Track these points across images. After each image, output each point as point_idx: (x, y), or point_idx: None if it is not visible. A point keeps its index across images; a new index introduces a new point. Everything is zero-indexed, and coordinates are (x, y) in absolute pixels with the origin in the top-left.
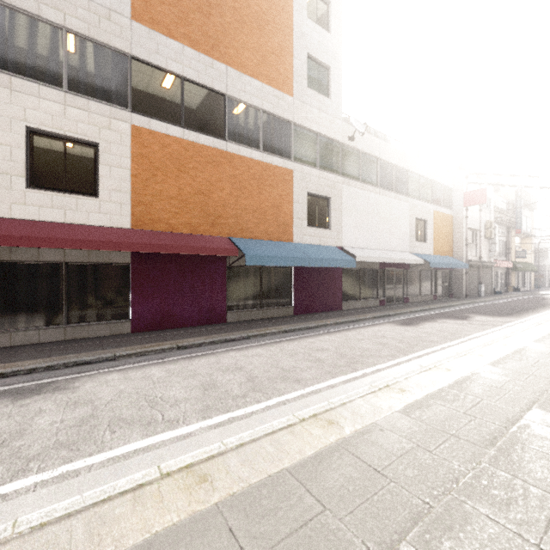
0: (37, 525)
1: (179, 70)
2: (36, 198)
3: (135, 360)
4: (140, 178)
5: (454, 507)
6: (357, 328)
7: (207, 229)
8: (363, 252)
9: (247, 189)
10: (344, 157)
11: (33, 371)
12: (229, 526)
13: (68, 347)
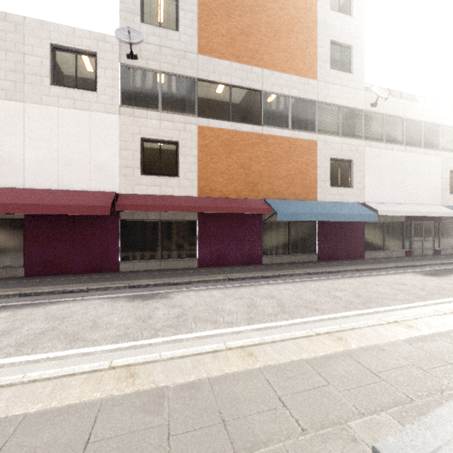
0: (169, 357)
1: (228, 81)
2: (145, 180)
3: (202, 285)
4: (203, 161)
5: (433, 404)
6: (376, 275)
7: (248, 193)
8: (386, 206)
9: (278, 161)
10: (366, 122)
11: (147, 286)
12: (267, 379)
13: (163, 274)
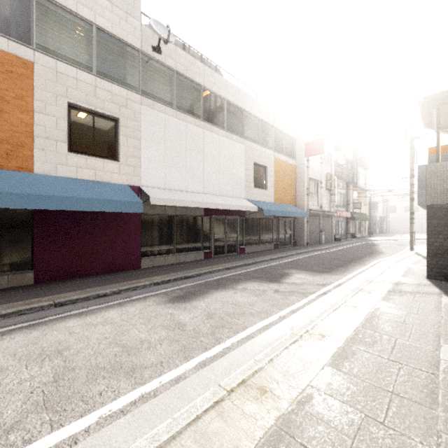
0: None
1: None
2: None
3: None
4: None
5: None
6: (72, 317)
7: None
8: (171, 194)
9: None
10: (147, 72)
11: None
12: None
13: None
